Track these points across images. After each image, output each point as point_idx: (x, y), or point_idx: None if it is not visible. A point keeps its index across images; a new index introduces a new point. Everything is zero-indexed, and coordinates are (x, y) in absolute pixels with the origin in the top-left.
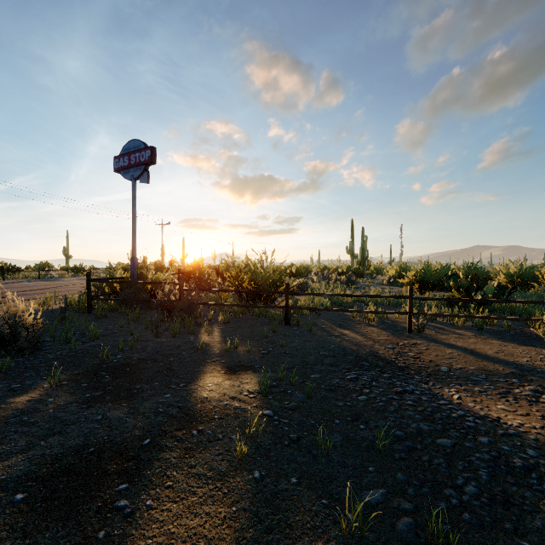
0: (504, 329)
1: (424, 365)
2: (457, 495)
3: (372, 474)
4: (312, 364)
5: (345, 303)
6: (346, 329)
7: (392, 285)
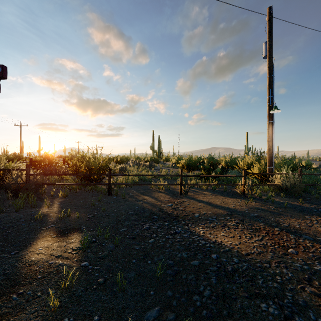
0: (224, 190)
1: (187, 214)
2: (200, 298)
3: (152, 297)
4: (123, 221)
5: (147, 179)
6: (146, 195)
7: (174, 168)
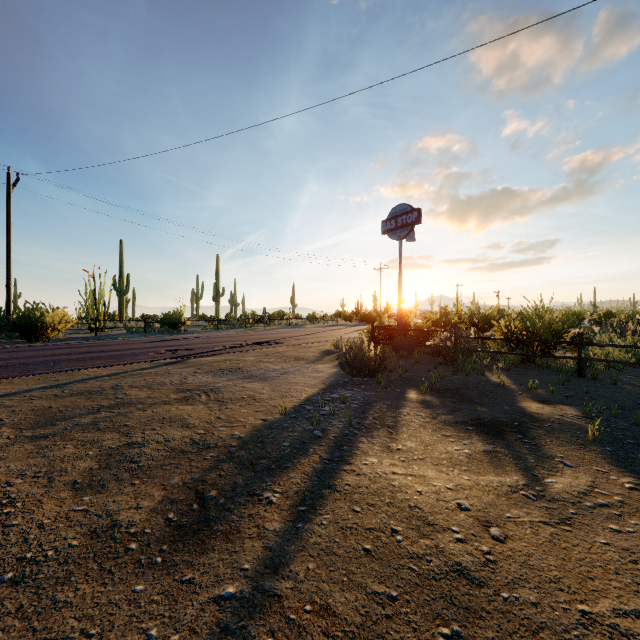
0: None
1: None
2: None
3: None
4: (630, 409)
5: None
6: None
7: None
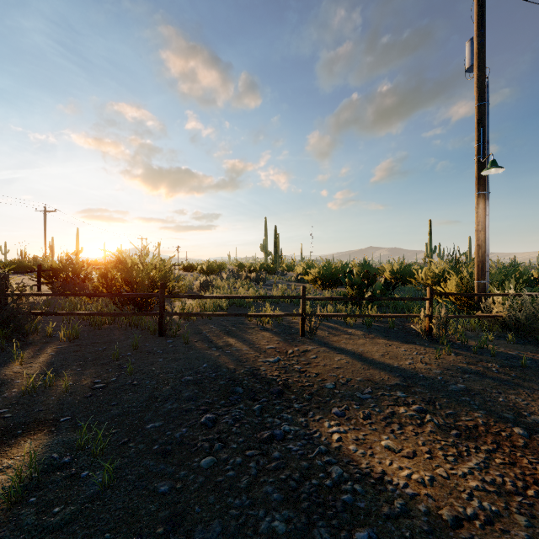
0: (389, 325)
1: (309, 382)
2: None
3: None
4: (162, 402)
5: (245, 303)
6: (234, 336)
7: (300, 282)
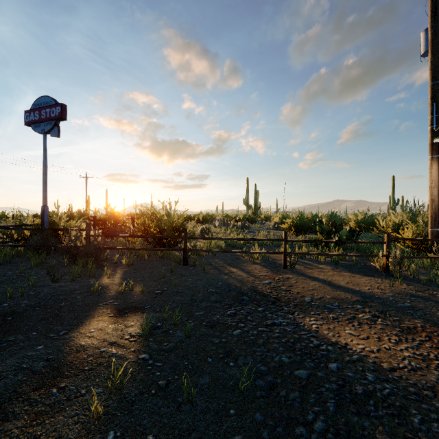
0: (353, 263)
1: (293, 297)
2: (307, 433)
3: (232, 418)
4: (199, 302)
5: (237, 245)
6: (234, 267)
7: (277, 229)
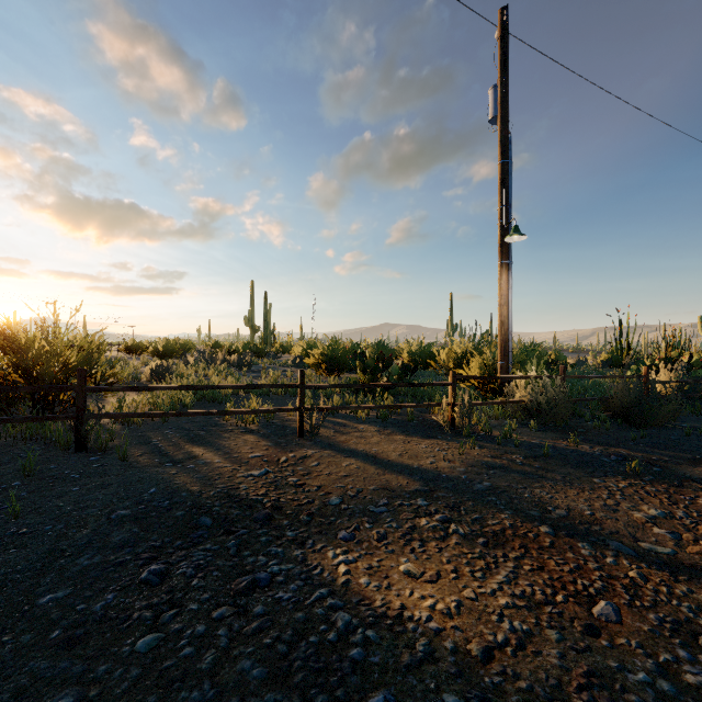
0: (408, 418)
1: (308, 499)
2: None
3: None
4: (73, 556)
5: (220, 397)
6: (202, 444)
7: (299, 367)
